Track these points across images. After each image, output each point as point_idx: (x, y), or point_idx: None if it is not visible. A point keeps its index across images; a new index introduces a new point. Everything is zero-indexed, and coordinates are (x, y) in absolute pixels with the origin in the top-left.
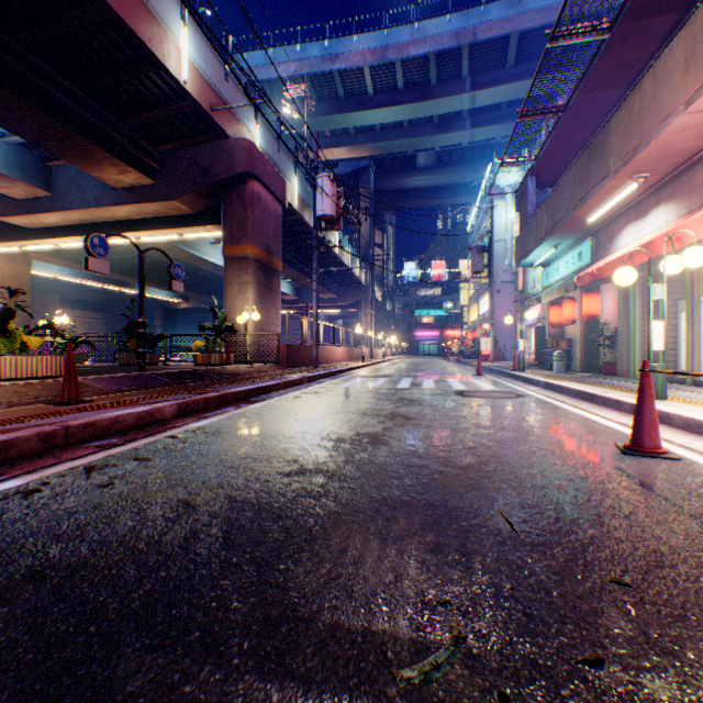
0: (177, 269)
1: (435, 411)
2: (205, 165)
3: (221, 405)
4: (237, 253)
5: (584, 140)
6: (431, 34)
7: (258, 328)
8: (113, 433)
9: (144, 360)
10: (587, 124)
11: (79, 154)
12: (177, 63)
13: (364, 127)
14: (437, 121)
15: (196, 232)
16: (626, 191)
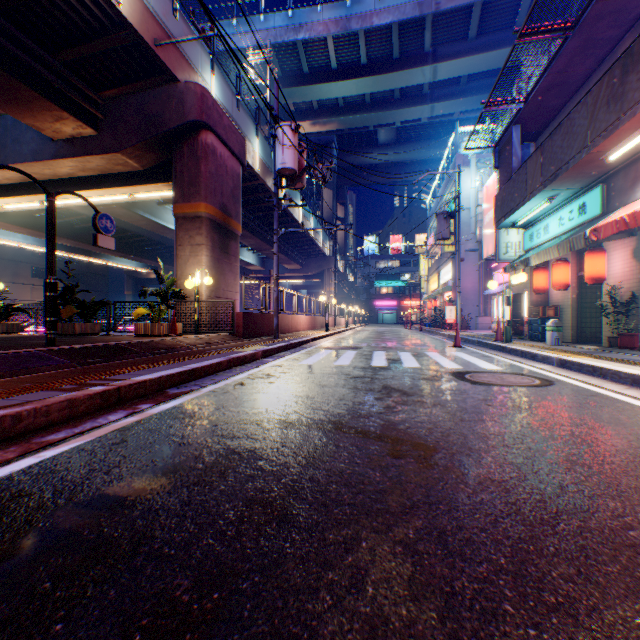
0: (104, 221)
1: (457, 421)
2: (153, 112)
3: (106, 408)
4: (189, 211)
5: (587, 73)
6: (394, 4)
7: (213, 295)
8: None
9: (53, 332)
10: (596, 49)
11: (1, 92)
12: None
13: (327, 102)
14: (399, 95)
15: (147, 191)
16: None
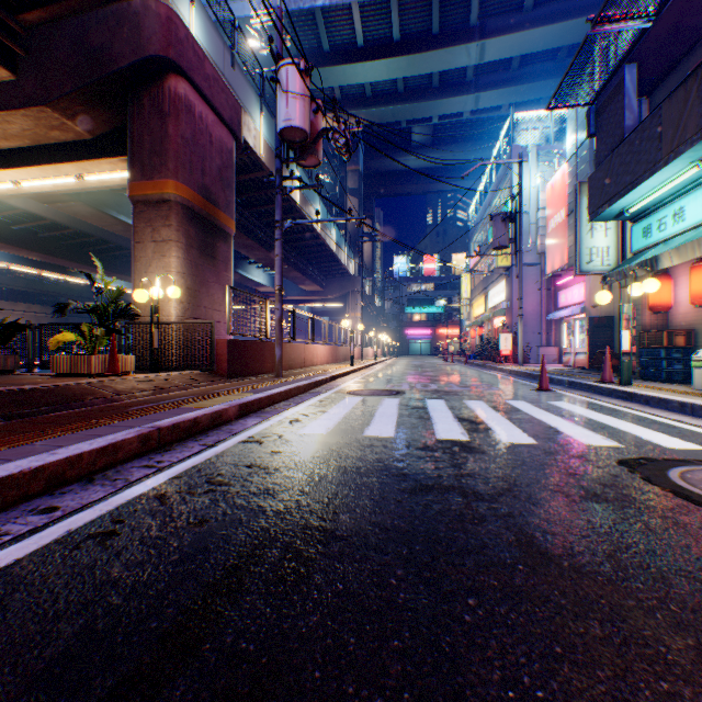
0: None
1: None
2: (95, 45)
3: None
4: (151, 192)
5: None
6: None
7: (188, 315)
8: None
9: None
10: None
11: None
12: None
13: (352, 90)
14: (437, 83)
15: (100, 170)
16: None
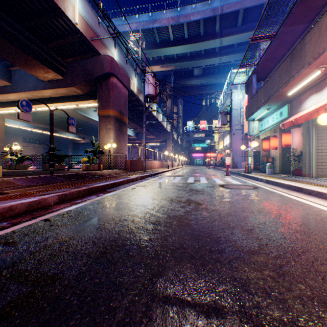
0: (72, 120)
1: (213, 198)
2: (89, 69)
3: (88, 194)
4: (105, 113)
5: (283, 54)
6: (201, 10)
7: (116, 152)
8: (7, 217)
9: (53, 168)
10: (285, 45)
11: (23, 62)
12: (72, 13)
13: (168, 56)
14: (203, 53)
15: (85, 103)
16: (313, 76)
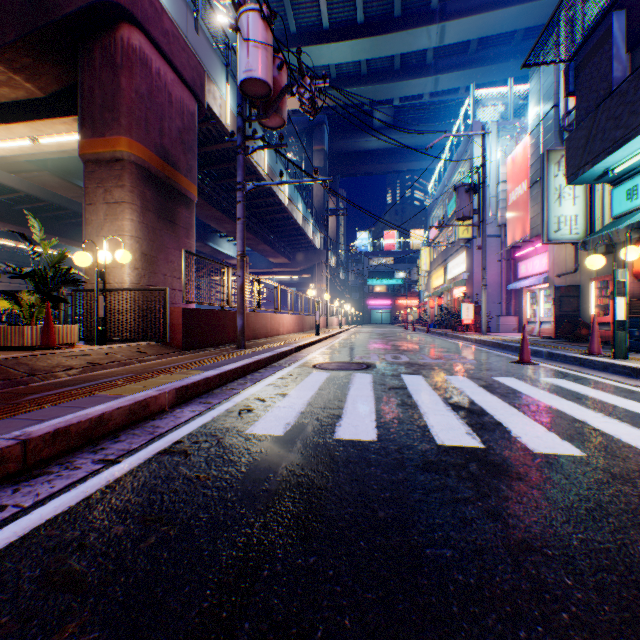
0: None
1: None
2: None
3: None
4: (102, 150)
5: None
6: None
7: (143, 282)
8: None
9: None
10: None
11: None
12: None
13: (317, 72)
14: (399, 65)
15: (55, 131)
16: None
